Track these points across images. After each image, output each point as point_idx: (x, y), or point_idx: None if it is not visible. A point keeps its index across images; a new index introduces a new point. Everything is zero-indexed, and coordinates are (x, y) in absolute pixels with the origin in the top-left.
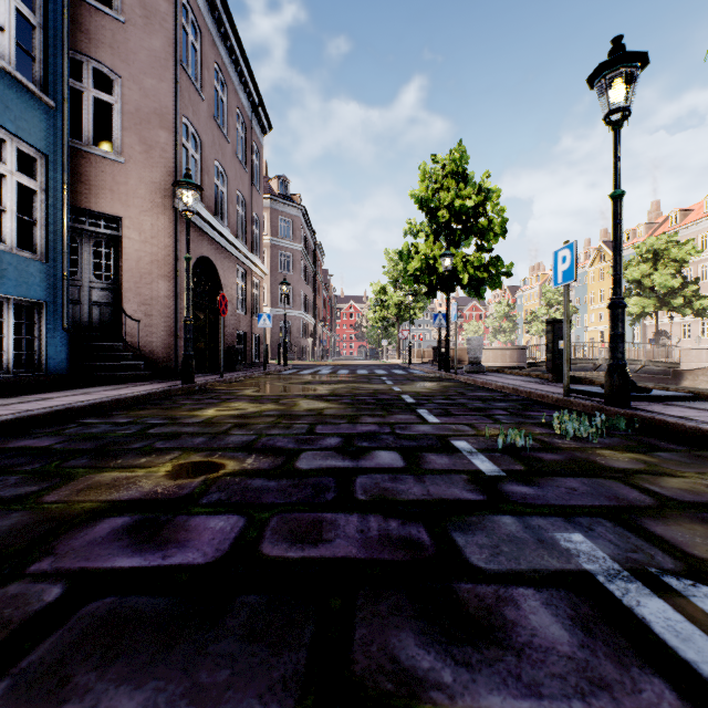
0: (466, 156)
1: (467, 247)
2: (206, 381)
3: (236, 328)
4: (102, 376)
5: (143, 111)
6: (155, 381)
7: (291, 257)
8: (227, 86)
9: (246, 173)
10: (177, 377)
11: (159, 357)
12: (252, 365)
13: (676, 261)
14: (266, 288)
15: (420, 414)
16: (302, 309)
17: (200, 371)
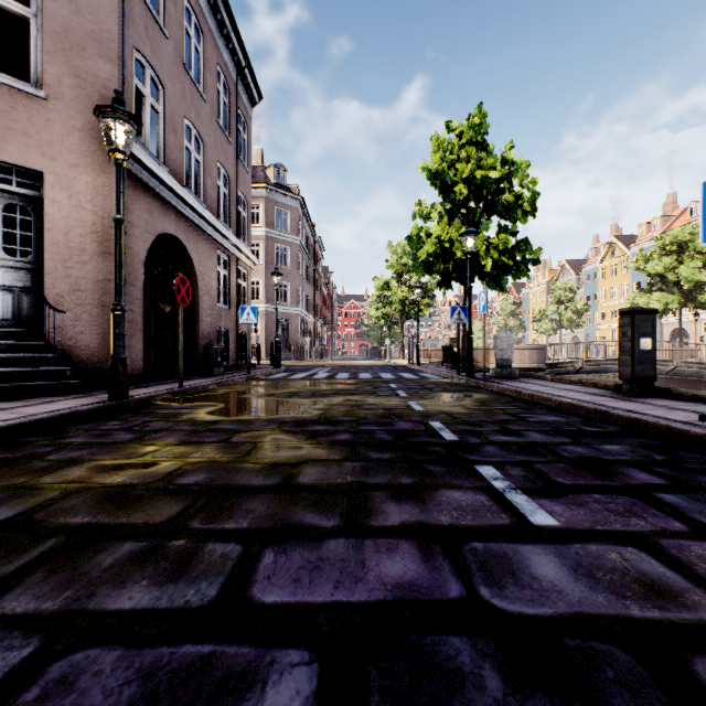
0: (485, 124)
1: (485, 231)
2: (151, 393)
3: (215, 323)
4: (2, 388)
5: (74, 32)
6: (85, 393)
7: (288, 250)
8: (203, 34)
9: (229, 143)
10: None
11: (99, 361)
12: (238, 367)
13: (702, 254)
14: (261, 283)
15: (492, 485)
16: (300, 306)
17: (166, 376)
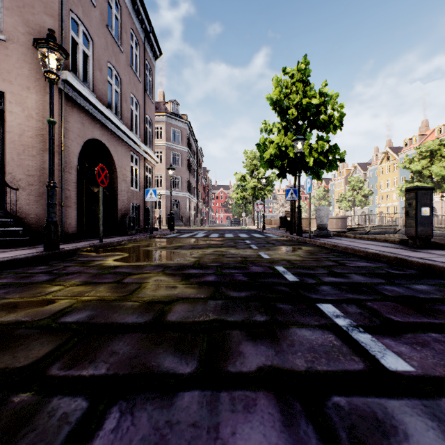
0: (308, 70)
1: (308, 141)
2: (78, 246)
3: (130, 201)
4: None
5: None
6: (32, 246)
7: (180, 156)
8: (121, 7)
9: (139, 82)
10: (63, 242)
11: (44, 224)
12: (145, 230)
13: None
14: (162, 176)
15: (336, 322)
16: (188, 191)
17: (94, 235)
